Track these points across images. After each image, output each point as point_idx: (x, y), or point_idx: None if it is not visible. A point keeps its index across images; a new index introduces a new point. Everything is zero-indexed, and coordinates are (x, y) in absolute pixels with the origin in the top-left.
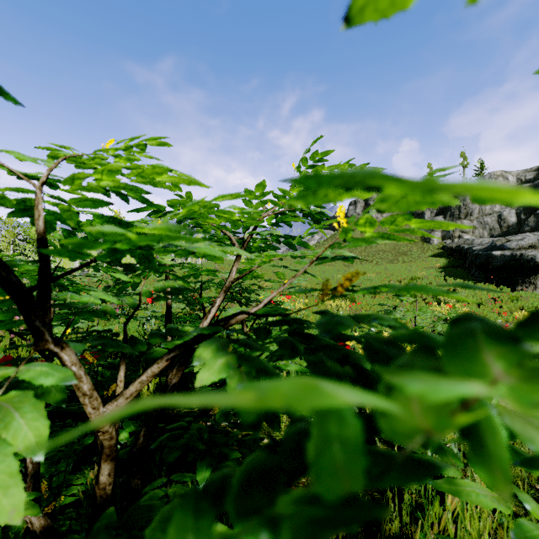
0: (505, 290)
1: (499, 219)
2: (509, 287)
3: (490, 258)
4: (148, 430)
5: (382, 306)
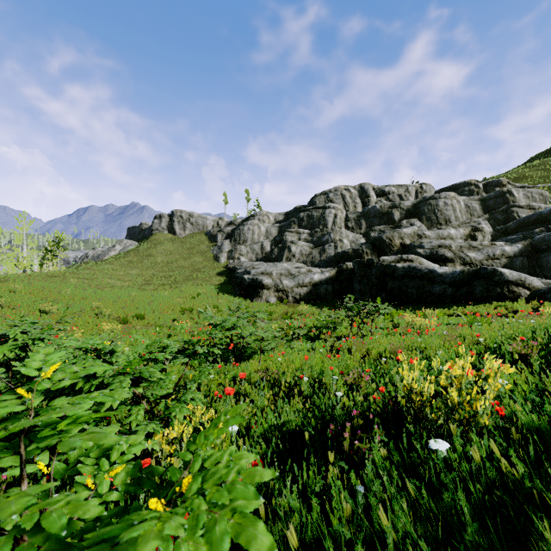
0: (247, 301)
1: (262, 247)
2: (251, 299)
3: (243, 280)
4: None
5: (165, 320)
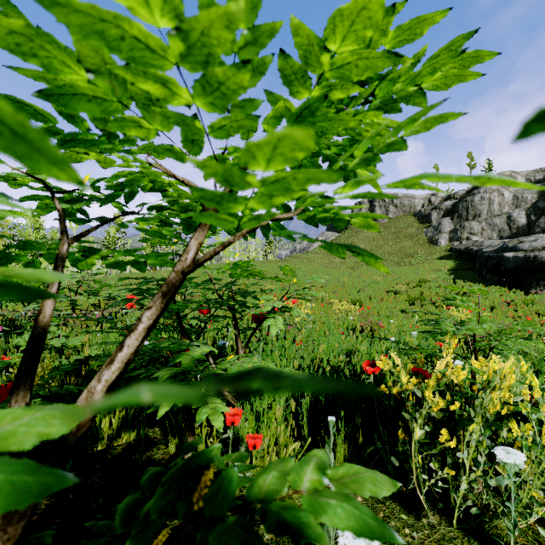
0: (519, 293)
1: (509, 220)
2: (522, 290)
3: (502, 260)
4: None
5: (390, 310)
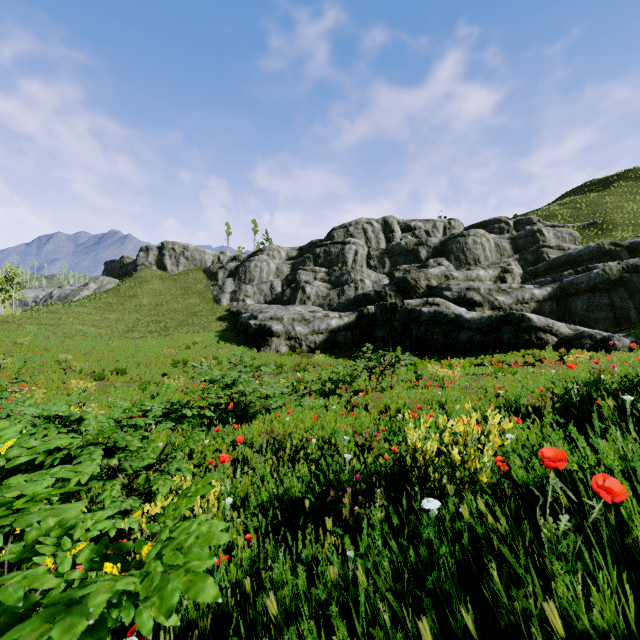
0: (254, 351)
1: (271, 287)
2: (259, 348)
3: (248, 326)
4: None
5: (153, 375)
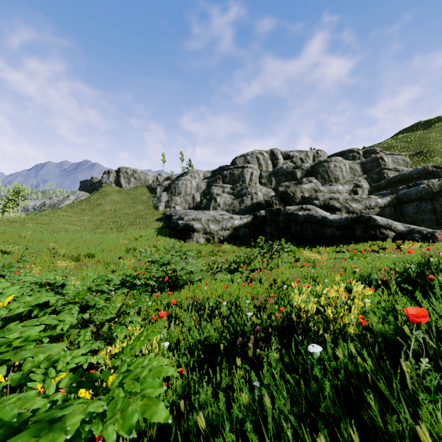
0: (181, 242)
1: (193, 198)
2: (184, 240)
3: (177, 225)
4: None
5: (112, 258)
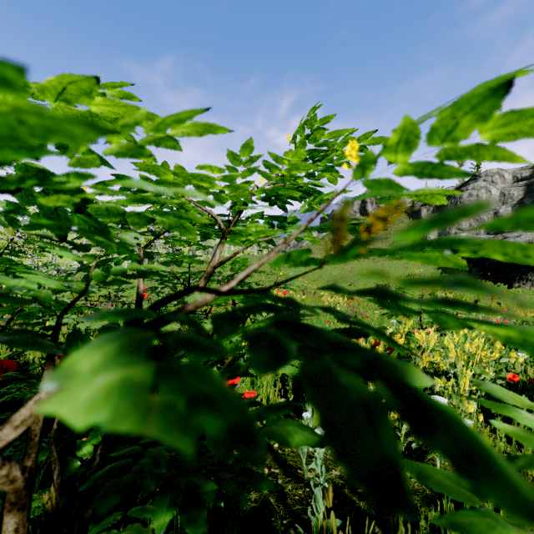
0: (502, 286)
1: (496, 216)
2: (506, 284)
3: None
4: (106, 448)
5: None
